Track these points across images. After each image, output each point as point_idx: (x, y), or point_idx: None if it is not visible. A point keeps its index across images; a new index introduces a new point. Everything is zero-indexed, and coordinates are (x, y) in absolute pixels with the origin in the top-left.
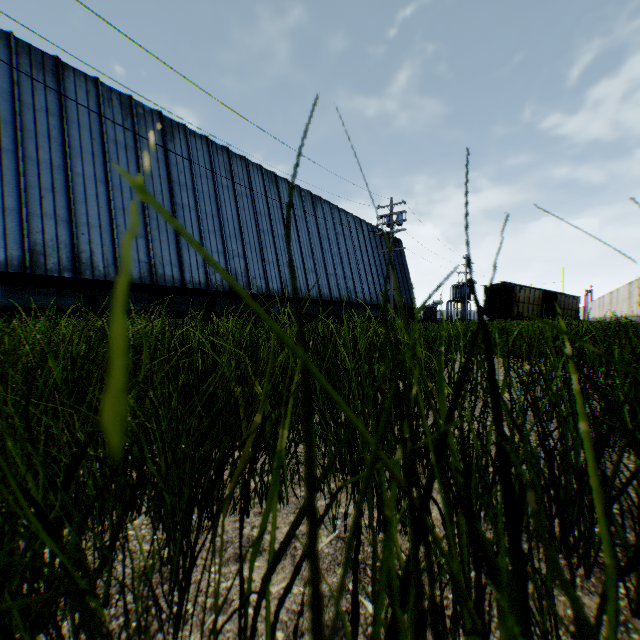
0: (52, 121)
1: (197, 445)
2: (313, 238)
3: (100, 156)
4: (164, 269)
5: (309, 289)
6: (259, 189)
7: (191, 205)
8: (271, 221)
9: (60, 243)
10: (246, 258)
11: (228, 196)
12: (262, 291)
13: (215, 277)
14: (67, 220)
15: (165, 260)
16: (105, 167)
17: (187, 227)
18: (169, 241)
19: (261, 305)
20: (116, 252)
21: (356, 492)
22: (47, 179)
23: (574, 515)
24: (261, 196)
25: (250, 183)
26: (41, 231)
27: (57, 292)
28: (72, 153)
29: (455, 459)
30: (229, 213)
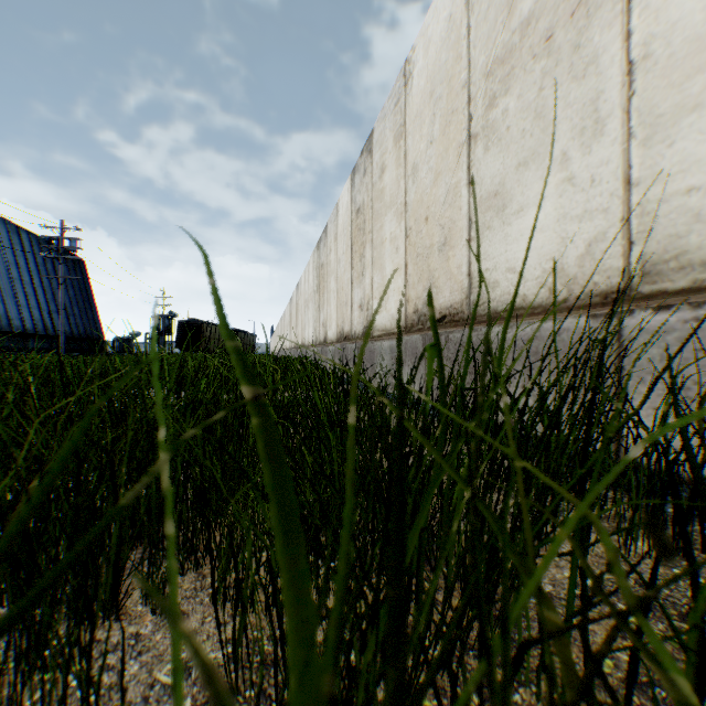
0: None
1: None
2: None
3: None
4: None
5: None
6: None
7: None
8: None
9: None
10: None
11: None
12: None
13: None
14: None
15: None
16: None
17: None
18: None
19: None
20: None
21: None
22: None
23: None
24: None
25: None
26: None
27: None
28: None
29: None
30: None
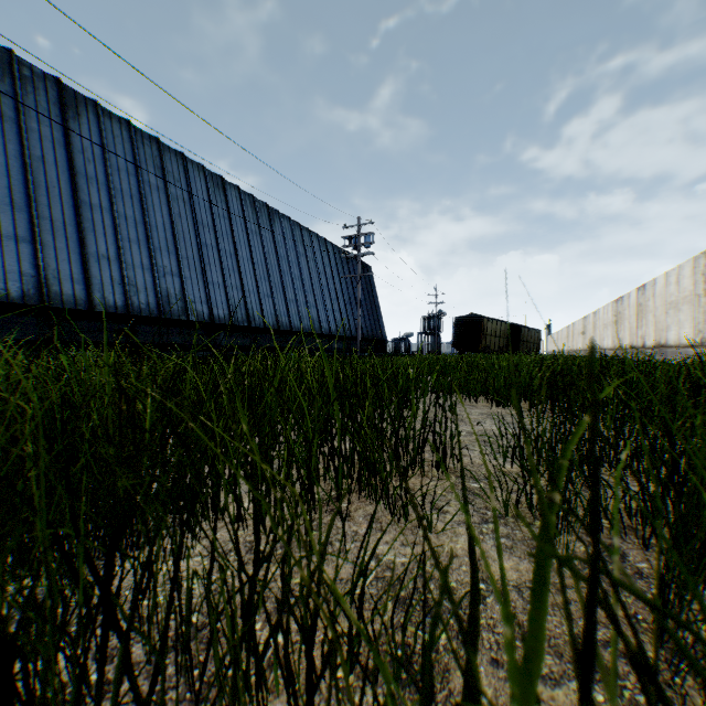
0: None
1: None
2: (270, 258)
3: None
4: (62, 286)
5: (264, 317)
6: (201, 194)
7: (104, 205)
8: (216, 234)
9: None
10: (182, 277)
11: (158, 198)
12: (204, 318)
13: (139, 299)
14: None
15: (64, 274)
16: None
17: (98, 233)
18: (70, 249)
19: (202, 335)
20: None
21: None
22: None
23: None
24: (203, 203)
25: (189, 185)
26: None
27: None
28: None
29: None
30: (160, 220)
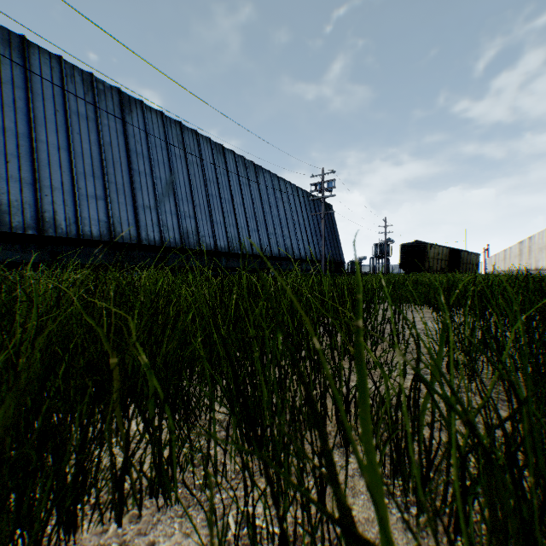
0: (18, 93)
1: (1, 462)
2: (256, 202)
3: (63, 126)
4: (122, 228)
5: (252, 246)
6: (208, 159)
7: (147, 171)
8: (219, 187)
9: (25, 203)
10: (196, 219)
11: (180, 164)
12: (211, 248)
13: (168, 235)
14: (31, 183)
15: (123, 220)
16: (68, 136)
17: (143, 191)
18: (127, 203)
19: (210, 260)
20: (77, 212)
21: (264, 478)
22: (13, 145)
23: (545, 545)
24: (210, 165)
25: (200, 153)
26: (6, 192)
27: (21, 248)
28: (37, 122)
29: (388, 540)
30: (181, 179)
